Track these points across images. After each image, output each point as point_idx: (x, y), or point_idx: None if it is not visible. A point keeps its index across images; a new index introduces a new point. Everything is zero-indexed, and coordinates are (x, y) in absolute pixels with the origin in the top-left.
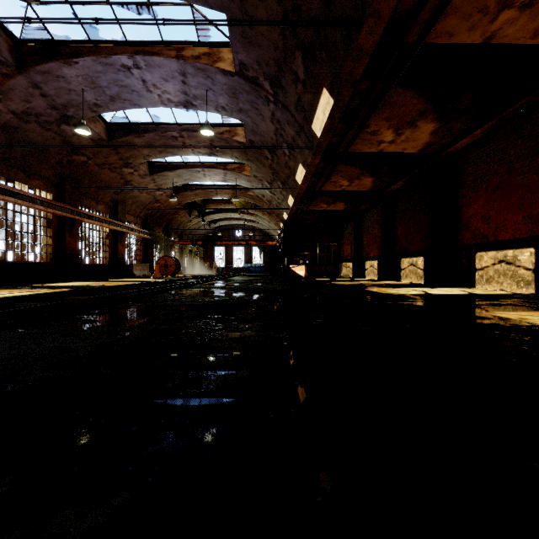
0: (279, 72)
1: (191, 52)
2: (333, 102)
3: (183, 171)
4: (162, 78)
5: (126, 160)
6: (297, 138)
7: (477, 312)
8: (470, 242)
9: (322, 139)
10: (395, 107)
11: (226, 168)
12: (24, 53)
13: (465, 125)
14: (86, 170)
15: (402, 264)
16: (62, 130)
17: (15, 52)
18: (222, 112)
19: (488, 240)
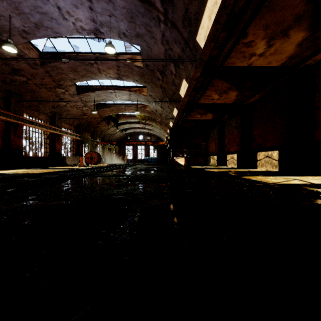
0: None
1: None
2: None
3: (100, 92)
4: (73, 5)
5: (58, 82)
6: (182, 55)
7: None
8: None
9: (204, 50)
10: (276, 10)
11: (130, 90)
12: None
13: None
14: (27, 88)
15: (258, 156)
16: (1, 53)
17: None
18: (124, 38)
19: None
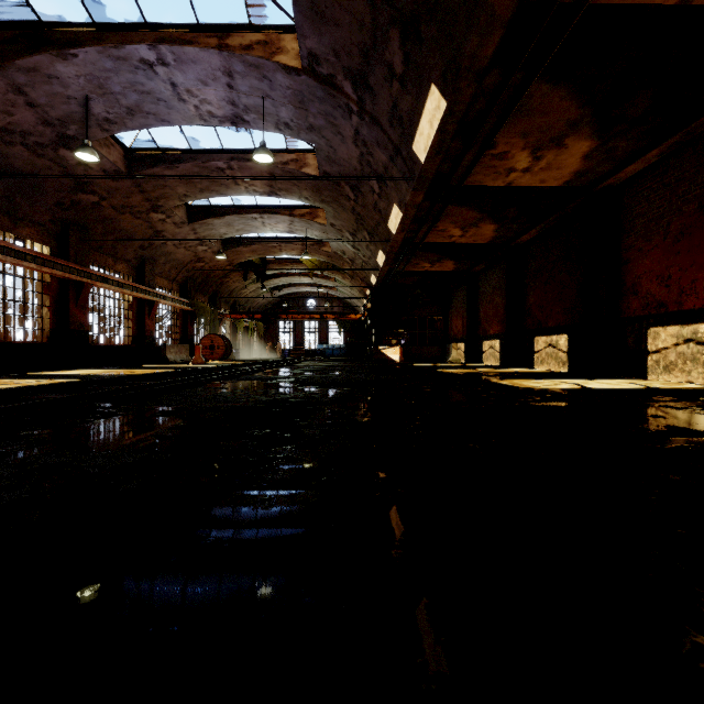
0: (365, 66)
1: (239, 40)
2: (445, 105)
3: (234, 218)
4: (200, 80)
5: (155, 201)
6: (391, 166)
7: (693, 422)
8: (639, 314)
9: (427, 165)
10: (535, 114)
11: (293, 214)
12: None
13: (634, 144)
14: (98, 215)
15: (535, 345)
16: (61, 156)
17: None
18: (286, 131)
19: (667, 310)
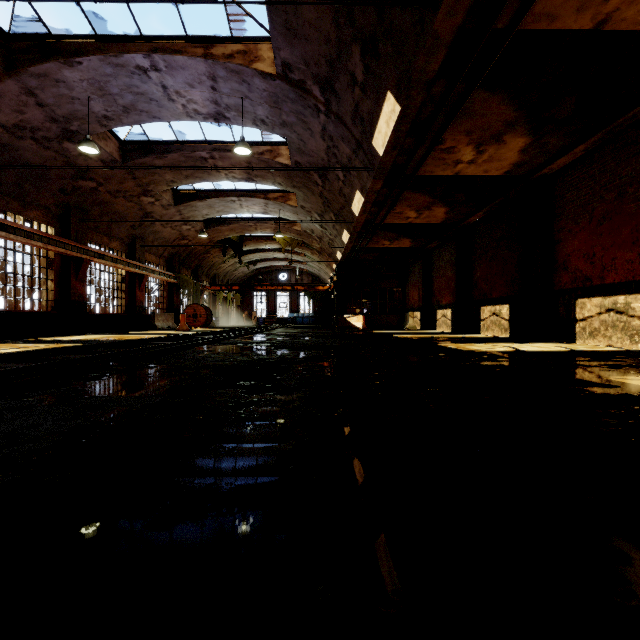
0: (331, 74)
1: (222, 50)
2: (399, 109)
3: (215, 201)
4: (187, 83)
5: (145, 187)
6: (354, 158)
7: (594, 376)
8: (569, 287)
9: (385, 158)
10: (477, 116)
11: (268, 197)
12: (14, 51)
13: (563, 141)
14: (96, 199)
15: (481, 314)
16: (65, 148)
17: (3, 50)
18: (262, 126)
19: (592, 283)
